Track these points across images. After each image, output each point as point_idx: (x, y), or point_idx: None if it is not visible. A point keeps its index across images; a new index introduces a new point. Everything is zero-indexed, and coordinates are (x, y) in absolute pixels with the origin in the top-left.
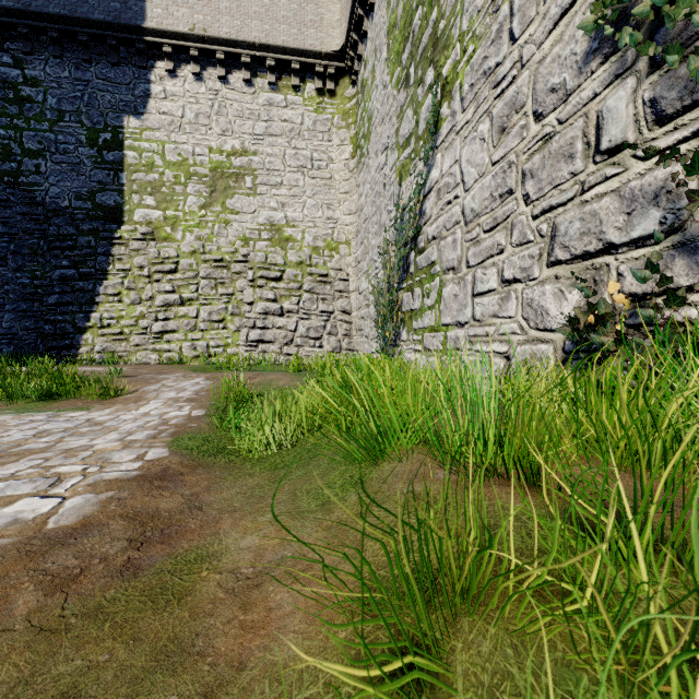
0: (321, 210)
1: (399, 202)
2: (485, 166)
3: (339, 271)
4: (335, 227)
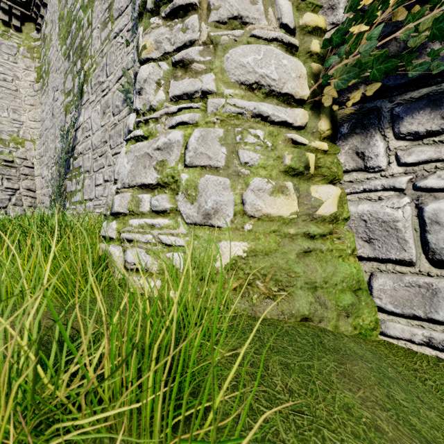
0: (7, 112)
1: (64, 127)
2: (99, 126)
3: (24, 160)
4: (21, 127)
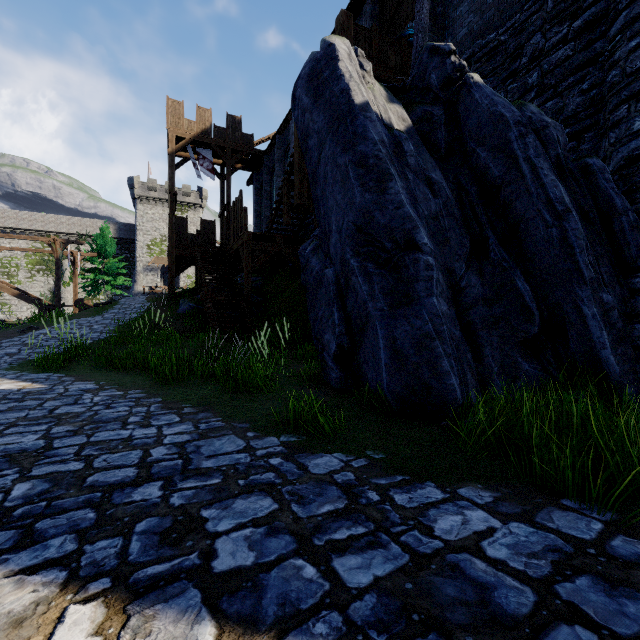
0: None
1: None
2: None
3: None
4: None
